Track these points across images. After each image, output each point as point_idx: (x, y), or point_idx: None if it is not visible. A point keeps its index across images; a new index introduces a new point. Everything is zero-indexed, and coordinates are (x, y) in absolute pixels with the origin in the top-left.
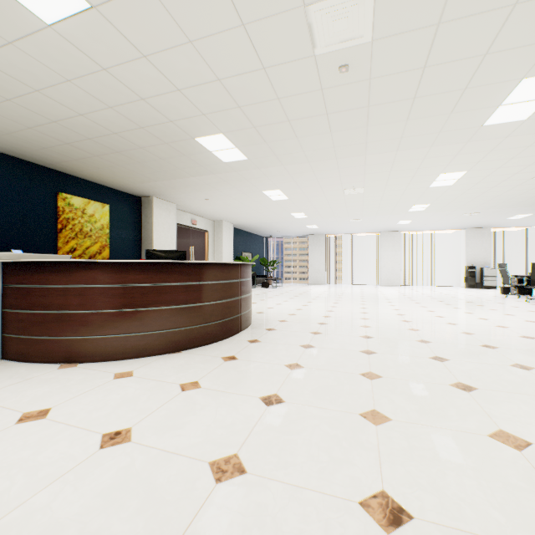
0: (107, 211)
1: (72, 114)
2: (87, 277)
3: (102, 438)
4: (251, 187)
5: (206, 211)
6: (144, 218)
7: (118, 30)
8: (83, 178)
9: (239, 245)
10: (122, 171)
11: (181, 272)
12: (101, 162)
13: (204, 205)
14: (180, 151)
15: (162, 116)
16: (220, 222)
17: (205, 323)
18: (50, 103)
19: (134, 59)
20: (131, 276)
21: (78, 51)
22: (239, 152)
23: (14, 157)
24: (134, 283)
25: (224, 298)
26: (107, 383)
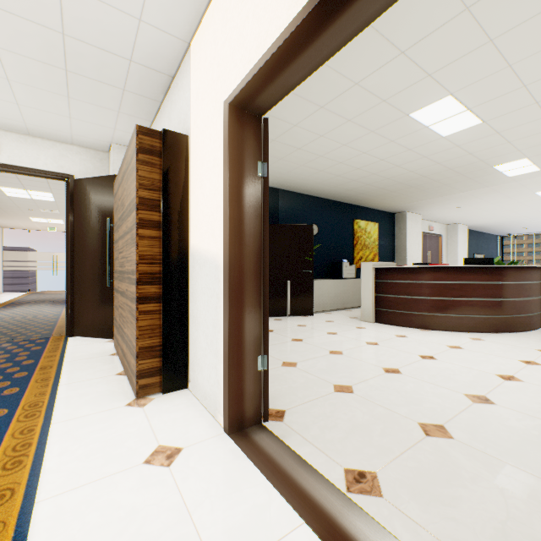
0: (376, 228)
1: (405, 172)
2: (434, 277)
3: (520, 361)
4: (522, 191)
5: (447, 217)
6: (397, 230)
7: (489, 127)
8: (364, 206)
9: (470, 247)
10: (400, 198)
11: (499, 274)
12: (391, 195)
13: (450, 212)
14: (468, 177)
15: (476, 159)
16: (454, 226)
17: (516, 315)
18: (397, 170)
19: (486, 136)
20: (464, 276)
21: (448, 142)
22: (533, 167)
23: (336, 201)
24: (466, 281)
25: (530, 296)
26: (472, 341)
